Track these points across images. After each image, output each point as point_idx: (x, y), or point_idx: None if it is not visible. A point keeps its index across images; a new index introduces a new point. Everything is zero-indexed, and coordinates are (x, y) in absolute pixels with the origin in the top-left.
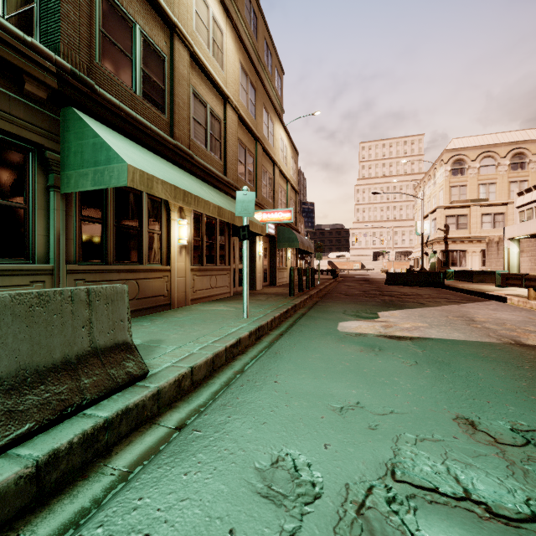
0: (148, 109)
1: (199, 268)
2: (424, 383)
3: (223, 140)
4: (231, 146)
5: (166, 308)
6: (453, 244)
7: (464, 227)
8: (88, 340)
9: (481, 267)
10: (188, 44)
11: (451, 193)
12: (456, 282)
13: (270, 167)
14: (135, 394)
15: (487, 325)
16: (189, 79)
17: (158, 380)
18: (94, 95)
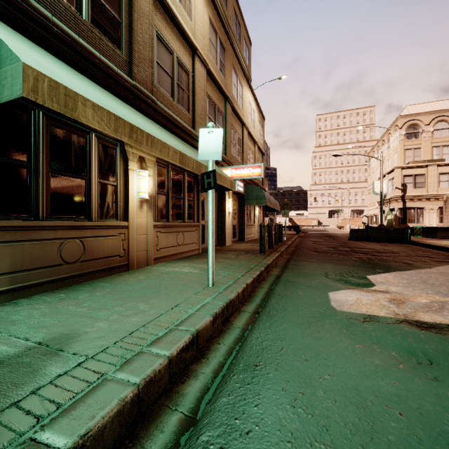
0: (99, 39)
1: (164, 224)
2: None
3: (191, 93)
4: (200, 101)
5: (122, 270)
6: (411, 202)
7: (421, 186)
8: None
9: (439, 224)
10: None
11: (406, 155)
12: (419, 238)
13: (239, 128)
14: None
15: None
16: (152, 18)
17: None
18: None
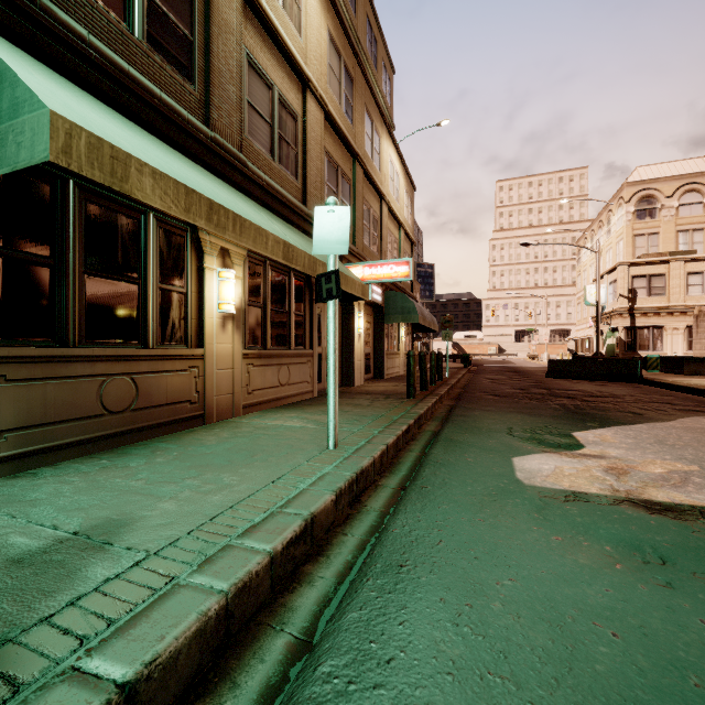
0: (159, 68)
1: (259, 353)
2: None
3: (300, 148)
4: (314, 161)
5: (195, 423)
6: (643, 318)
7: (660, 292)
8: None
9: (687, 351)
10: None
11: (636, 244)
12: (657, 374)
13: (376, 203)
14: None
15: None
16: (240, 33)
17: None
18: None
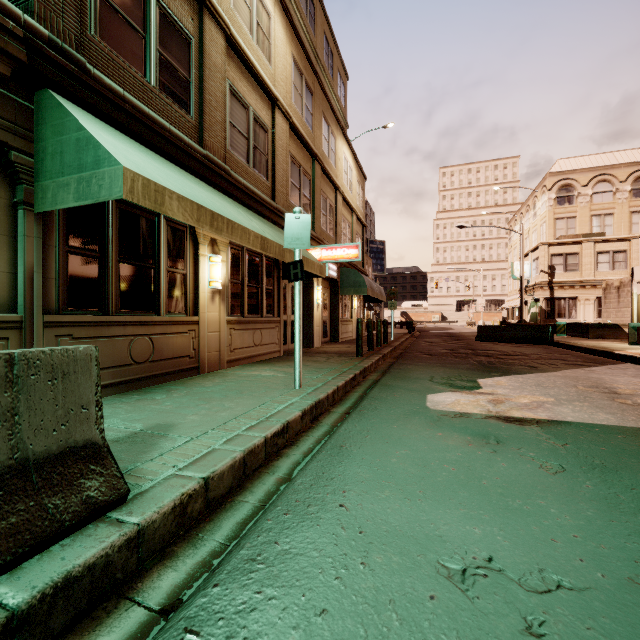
0: (168, 105)
1: (239, 320)
2: (592, 513)
3: (270, 154)
4: (281, 163)
5: (192, 373)
6: (560, 291)
7: (574, 268)
8: (8, 446)
9: (597, 319)
10: (222, 24)
11: (556, 226)
12: (567, 338)
13: (332, 193)
14: (93, 541)
15: (639, 400)
16: (225, 70)
17: (144, 508)
18: (84, 77)
